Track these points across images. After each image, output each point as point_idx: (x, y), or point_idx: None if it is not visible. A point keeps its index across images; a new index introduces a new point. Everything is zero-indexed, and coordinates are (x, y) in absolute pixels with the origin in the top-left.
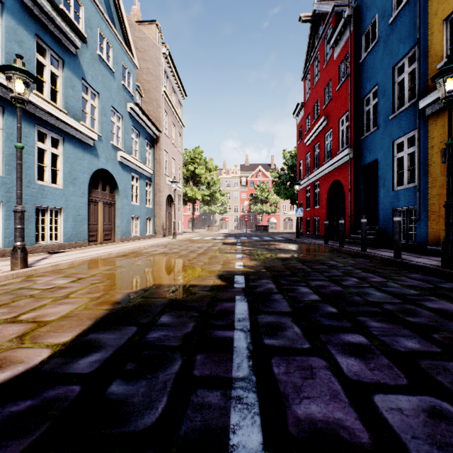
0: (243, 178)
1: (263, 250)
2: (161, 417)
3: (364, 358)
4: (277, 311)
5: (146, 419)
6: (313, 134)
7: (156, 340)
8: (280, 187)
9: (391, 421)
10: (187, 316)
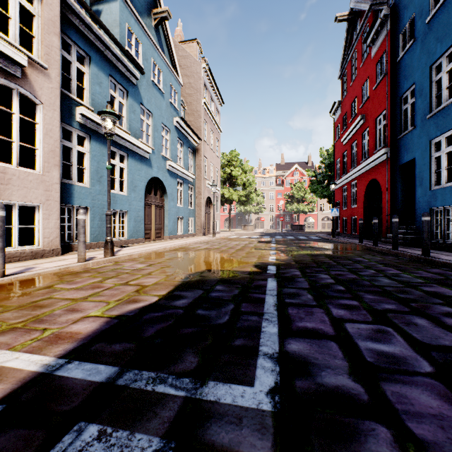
0: (278, 178)
1: (296, 247)
2: (226, 321)
3: (350, 310)
4: (298, 287)
5: (219, 321)
6: (350, 133)
7: (216, 296)
8: (317, 186)
9: (350, 331)
10: (234, 287)
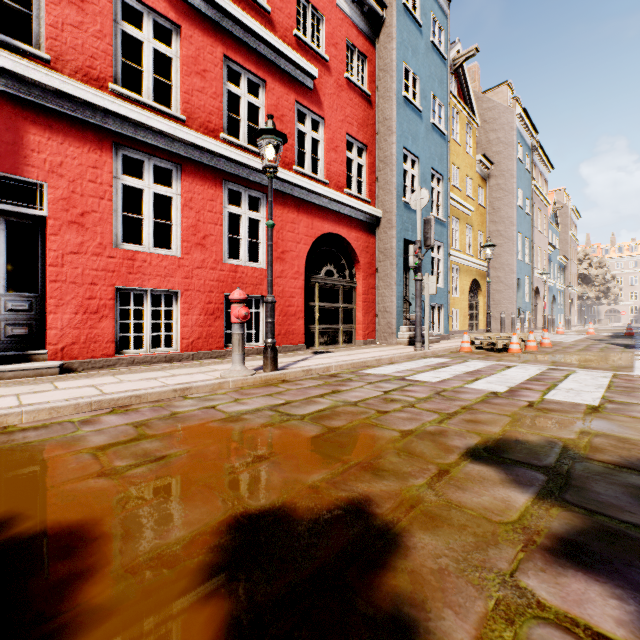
0: None
1: None
2: None
3: None
4: None
5: None
6: None
7: None
8: None
9: None
10: None
